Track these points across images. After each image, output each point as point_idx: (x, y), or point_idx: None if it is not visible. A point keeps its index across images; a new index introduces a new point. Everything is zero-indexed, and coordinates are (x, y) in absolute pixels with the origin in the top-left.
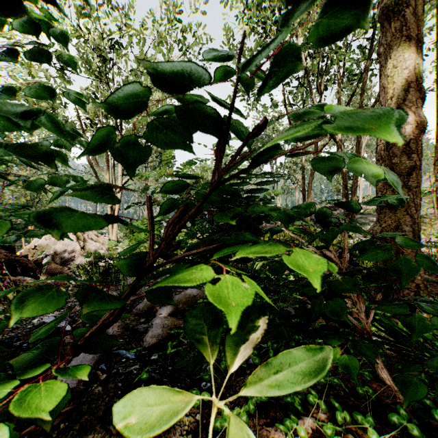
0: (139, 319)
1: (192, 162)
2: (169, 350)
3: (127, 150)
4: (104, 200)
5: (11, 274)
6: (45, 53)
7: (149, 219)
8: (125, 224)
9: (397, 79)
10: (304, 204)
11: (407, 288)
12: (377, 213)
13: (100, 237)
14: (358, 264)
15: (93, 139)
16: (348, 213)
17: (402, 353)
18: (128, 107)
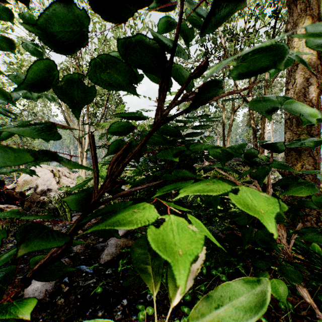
0: (98, 239)
1: (139, 112)
2: (120, 268)
3: (74, 90)
4: (44, 136)
5: (1, 202)
6: (9, 14)
7: (93, 156)
8: (59, 159)
9: (301, 50)
10: (236, 145)
11: (311, 215)
12: (285, 156)
13: (71, 174)
14: (278, 197)
15: (34, 75)
16: (272, 153)
17: (318, 274)
18: (68, 41)
